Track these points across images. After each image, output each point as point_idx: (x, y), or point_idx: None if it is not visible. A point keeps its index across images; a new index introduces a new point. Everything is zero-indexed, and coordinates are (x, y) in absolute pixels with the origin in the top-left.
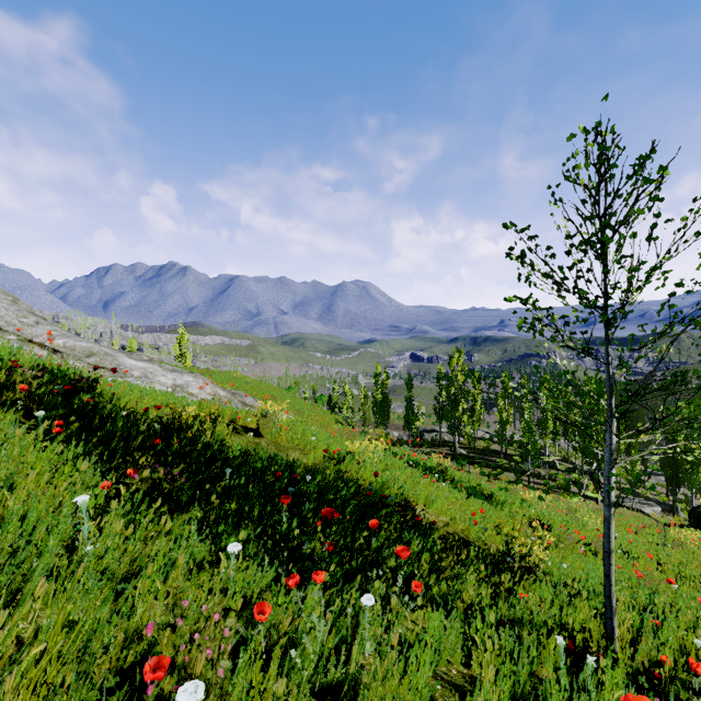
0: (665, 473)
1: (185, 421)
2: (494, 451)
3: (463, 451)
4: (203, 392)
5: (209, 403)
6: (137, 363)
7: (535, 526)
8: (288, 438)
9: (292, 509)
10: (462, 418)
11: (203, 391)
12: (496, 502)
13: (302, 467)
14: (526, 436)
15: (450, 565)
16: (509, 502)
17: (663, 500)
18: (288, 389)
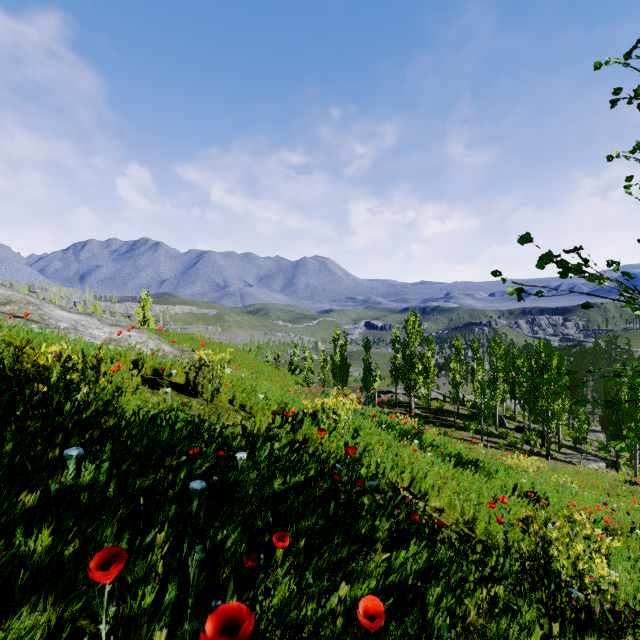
0: (609, 430)
1: (32, 365)
2: (447, 411)
3: (418, 411)
4: (144, 347)
5: (127, 352)
6: (69, 314)
7: (529, 500)
8: (229, 397)
9: (168, 557)
10: (418, 380)
11: (144, 346)
12: (486, 472)
13: (240, 436)
14: (479, 396)
15: (476, 603)
16: (493, 469)
17: (604, 455)
18: (249, 351)
